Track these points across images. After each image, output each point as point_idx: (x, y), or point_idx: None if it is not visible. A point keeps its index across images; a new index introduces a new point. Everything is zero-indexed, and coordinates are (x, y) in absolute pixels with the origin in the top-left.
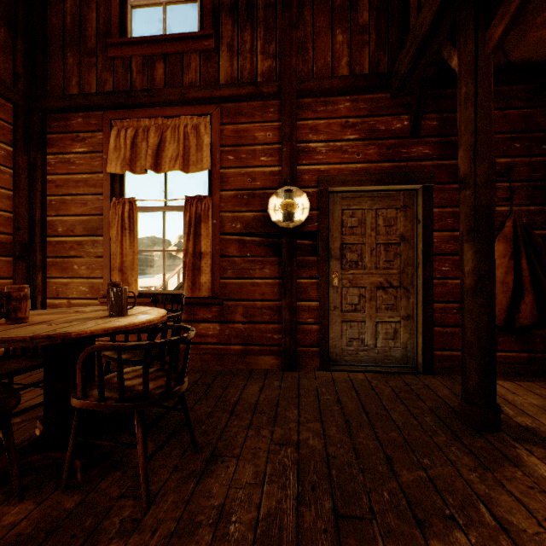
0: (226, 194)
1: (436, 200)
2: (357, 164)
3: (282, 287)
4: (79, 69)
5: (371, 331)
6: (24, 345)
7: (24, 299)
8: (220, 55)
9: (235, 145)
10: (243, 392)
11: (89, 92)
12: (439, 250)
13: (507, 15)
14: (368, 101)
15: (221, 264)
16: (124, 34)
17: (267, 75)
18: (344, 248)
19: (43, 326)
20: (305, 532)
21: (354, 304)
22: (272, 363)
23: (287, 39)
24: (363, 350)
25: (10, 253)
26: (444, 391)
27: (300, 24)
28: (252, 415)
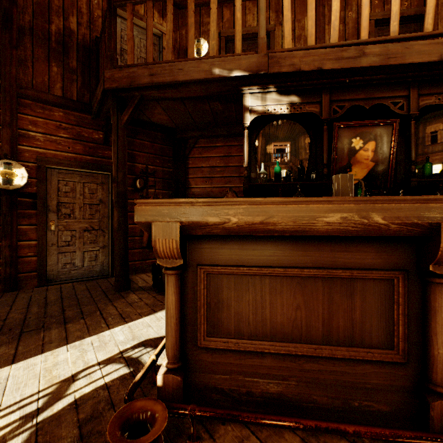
0: None
1: None
2: (68, 153)
3: (3, 231)
4: None
5: (80, 257)
6: None
7: None
8: None
9: None
10: None
11: None
12: None
13: (128, 113)
14: (76, 116)
15: None
16: None
17: None
18: (60, 205)
19: None
20: (0, 341)
21: (68, 241)
22: None
23: (8, 53)
24: (74, 269)
25: None
26: None
27: (21, 46)
28: None
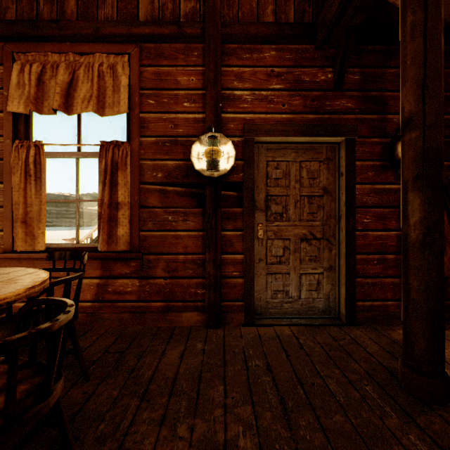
0: (146, 141)
1: (358, 154)
2: (282, 114)
3: (206, 239)
4: None
5: (295, 283)
6: None
7: None
8: None
9: (156, 88)
10: (161, 362)
11: None
12: (361, 202)
13: None
14: (293, 51)
15: (140, 216)
16: None
17: (190, 17)
18: (269, 200)
19: None
20: None
21: (279, 256)
22: (196, 320)
23: None
24: (287, 302)
25: None
26: (373, 346)
27: None
28: (168, 398)
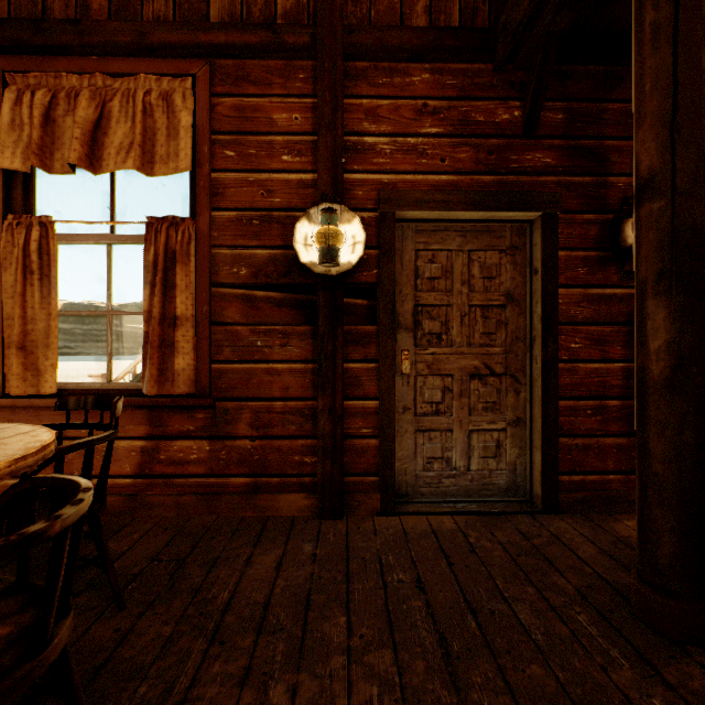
0: (221, 217)
1: (562, 238)
2: (440, 175)
3: (319, 376)
4: None
5: (462, 445)
6: None
7: None
8: None
9: (238, 132)
10: (244, 576)
11: None
12: (567, 316)
13: None
14: (458, 73)
15: (212, 338)
16: None
17: (293, 17)
18: (419, 313)
19: None
20: None
21: (435, 402)
22: (302, 506)
23: None
24: (448, 476)
25: None
26: (587, 547)
27: None
28: (254, 638)
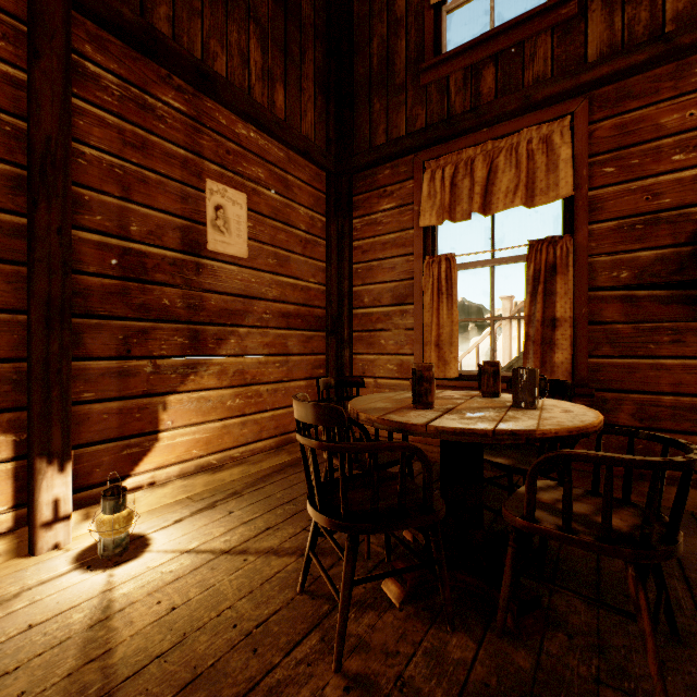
0: (599, 228)
1: None
2: None
3: None
4: (386, 114)
5: None
6: (484, 440)
7: (432, 379)
8: (588, 18)
9: (618, 148)
10: None
11: (397, 137)
12: None
13: None
14: None
15: (589, 336)
16: (438, 51)
17: (686, 15)
18: None
19: (466, 415)
20: None
21: None
22: None
23: None
24: None
25: (324, 328)
26: None
27: None
28: None
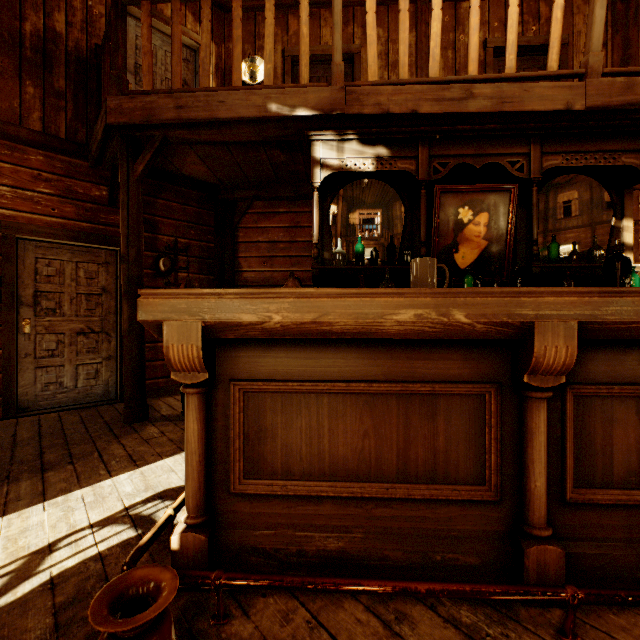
0: None
1: None
2: (52, 217)
3: None
4: None
5: (72, 374)
6: None
7: None
8: None
9: None
10: None
11: None
12: None
13: (145, 161)
14: (65, 162)
15: None
16: None
17: None
18: (39, 296)
19: None
20: None
21: (52, 350)
22: None
23: None
24: (62, 392)
25: None
26: None
27: None
28: None
